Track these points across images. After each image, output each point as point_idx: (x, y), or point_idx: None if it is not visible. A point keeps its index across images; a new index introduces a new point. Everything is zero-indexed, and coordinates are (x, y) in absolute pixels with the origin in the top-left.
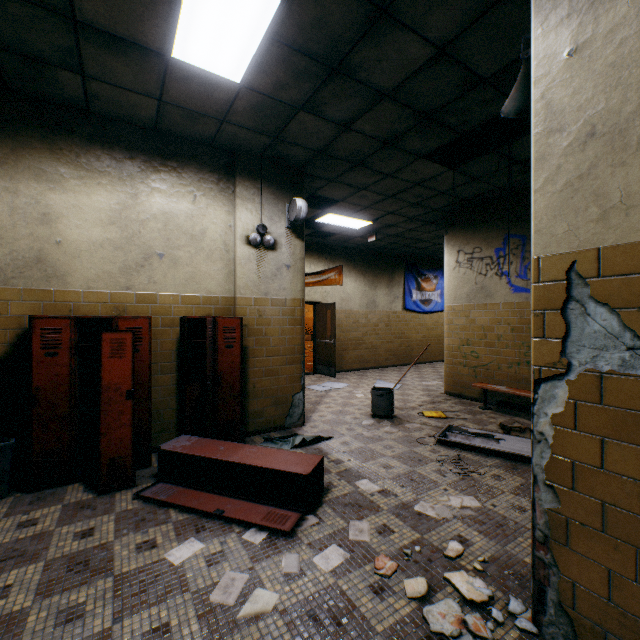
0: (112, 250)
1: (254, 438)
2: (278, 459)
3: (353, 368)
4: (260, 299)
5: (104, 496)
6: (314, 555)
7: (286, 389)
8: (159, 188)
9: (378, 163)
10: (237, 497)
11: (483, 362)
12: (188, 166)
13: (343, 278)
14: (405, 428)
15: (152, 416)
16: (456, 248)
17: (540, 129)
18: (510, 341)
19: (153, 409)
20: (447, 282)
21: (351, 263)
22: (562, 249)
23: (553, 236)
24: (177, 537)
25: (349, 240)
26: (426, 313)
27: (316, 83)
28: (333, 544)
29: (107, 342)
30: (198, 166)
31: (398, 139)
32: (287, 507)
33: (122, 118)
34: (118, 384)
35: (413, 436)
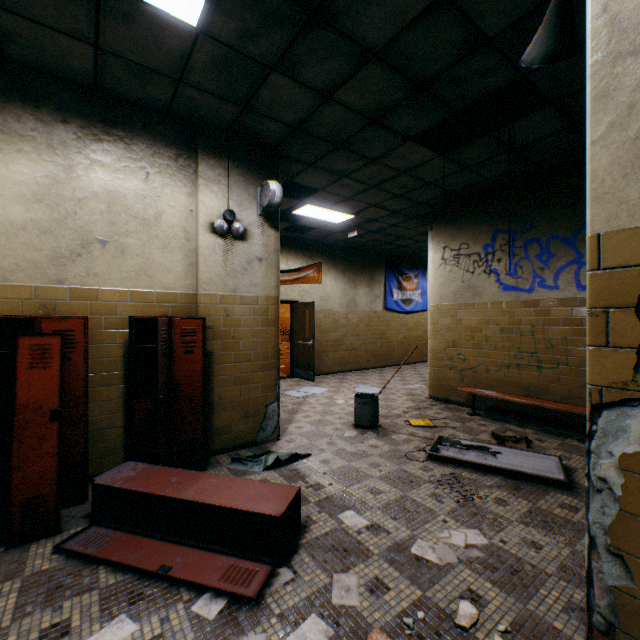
0: (38, 234)
1: (220, 458)
2: (243, 494)
3: (333, 371)
4: (227, 296)
5: (14, 550)
6: (287, 634)
7: (258, 399)
8: (101, 161)
9: (362, 145)
10: (191, 544)
11: (470, 365)
12: (139, 137)
13: (322, 276)
14: (391, 440)
15: (92, 437)
16: (442, 244)
17: (601, 55)
18: (499, 343)
19: (93, 429)
20: (432, 280)
21: (331, 260)
22: (638, 221)
23: (623, 203)
24: (101, 614)
25: (329, 236)
26: (407, 313)
27: (291, 32)
28: (312, 614)
29: (25, 349)
30: (151, 138)
31: (386, 115)
32: (254, 557)
33: (50, 70)
34: (39, 402)
35: (401, 450)
